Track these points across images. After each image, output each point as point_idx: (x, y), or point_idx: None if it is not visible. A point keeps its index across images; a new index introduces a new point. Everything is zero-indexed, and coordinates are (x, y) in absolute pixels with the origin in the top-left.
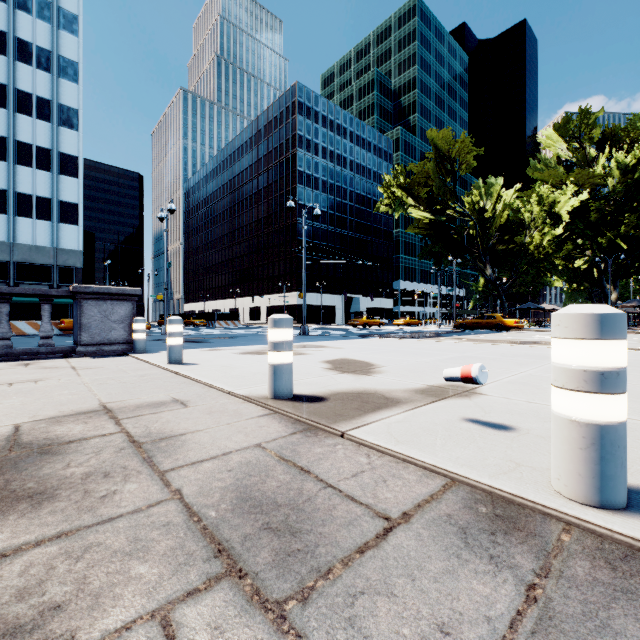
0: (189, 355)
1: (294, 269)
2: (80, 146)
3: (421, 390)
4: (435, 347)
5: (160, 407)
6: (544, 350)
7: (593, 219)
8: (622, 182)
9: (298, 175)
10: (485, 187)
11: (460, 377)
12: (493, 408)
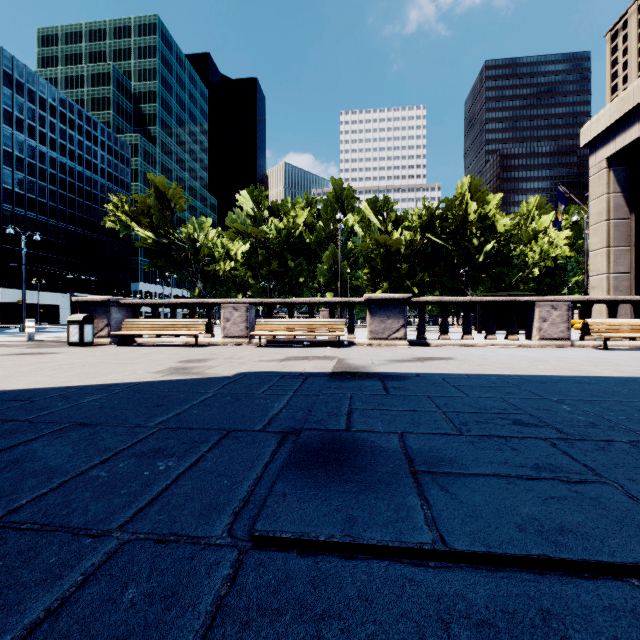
0: None
1: None
2: None
3: None
4: None
5: None
6: None
7: (260, 259)
8: (276, 239)
9: (4, 155)
10: (199, 223)
11: None
12: None
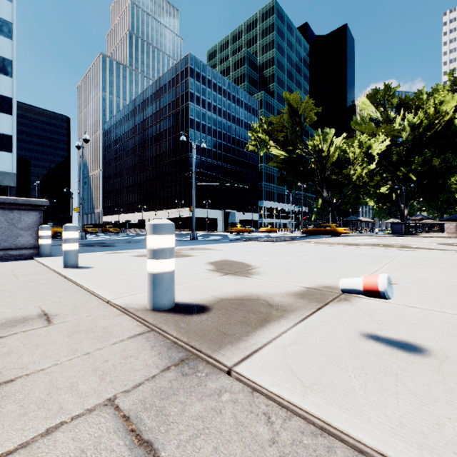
0: (89, 258)
1: (187, 191)
2: (14, 89)
3: (301, 293)
4: (295, 249)
5: (16, 326)
6: (376, 250)
7: (393, 159)
8: (411, 135)
9: (190, 122)
10: (322, 135)
11: (362, 290)
12: (381, 316)
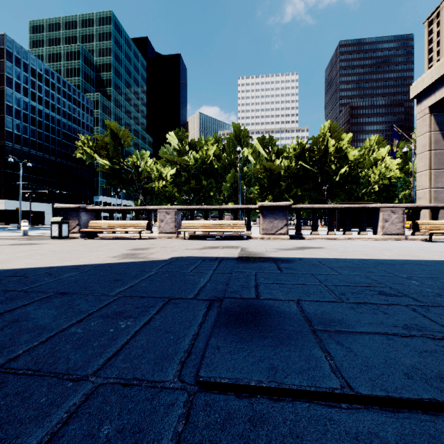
0: None
1: (2, 181)
2: None
3: None
4: None
5: None
6: None
7: (183, 179)
8: (194, 165)
9: (7, 108)
10: (140, 154)
11: None
12: None
